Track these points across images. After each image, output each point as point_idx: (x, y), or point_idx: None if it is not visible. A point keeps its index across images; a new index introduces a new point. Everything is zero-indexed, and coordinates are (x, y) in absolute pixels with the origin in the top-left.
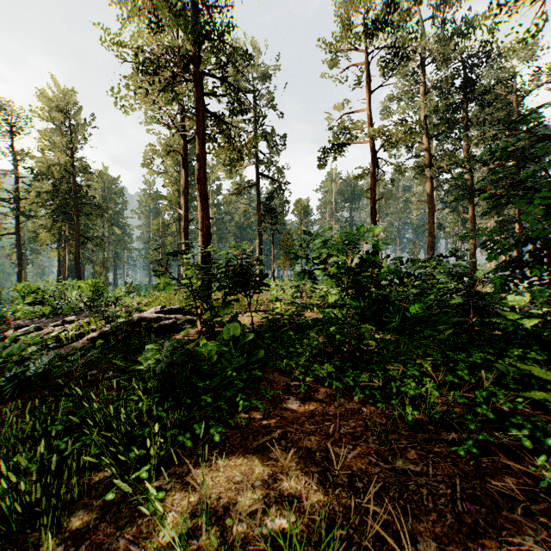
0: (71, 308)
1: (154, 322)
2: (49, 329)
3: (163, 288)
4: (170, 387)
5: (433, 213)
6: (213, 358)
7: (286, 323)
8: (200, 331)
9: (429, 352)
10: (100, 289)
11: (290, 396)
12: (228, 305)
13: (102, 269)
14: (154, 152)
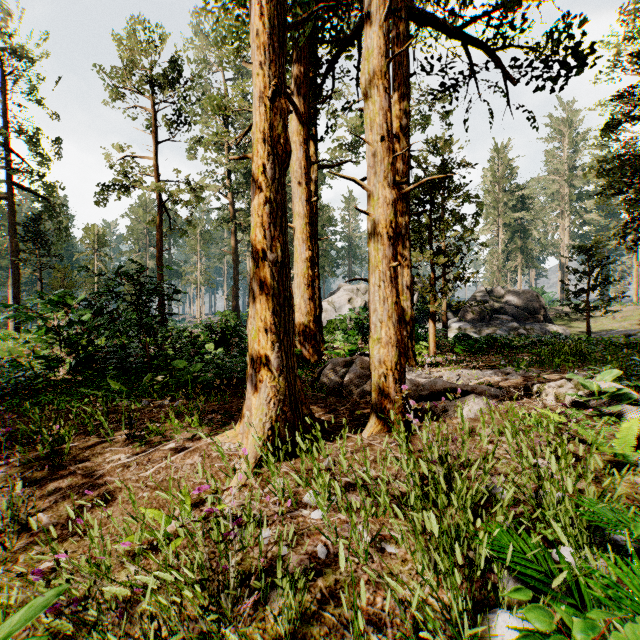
0: None
1: None
2: None
3: None
4: None
5: (237, 264)
6: None
7: None
8: None
9: (87, 382)
10: None
11: None
12: None
13: None
14: None
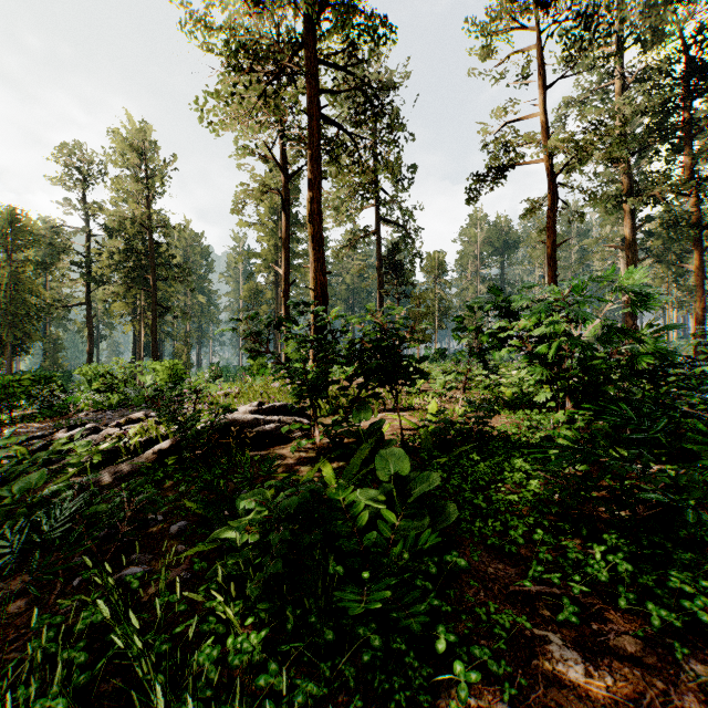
0: (144, 398)
1: (249, 427)
2: (108, 431)
3: (257, 372)
4: (285, 585)
5: (634, 263)
6: (362, 518)
7: (452, 433)
8: (319, 445)
9: None
10: (179, 373)
11: (548, 632)
12: (364, 405)
13: (183, 347)
14: (246, 194)
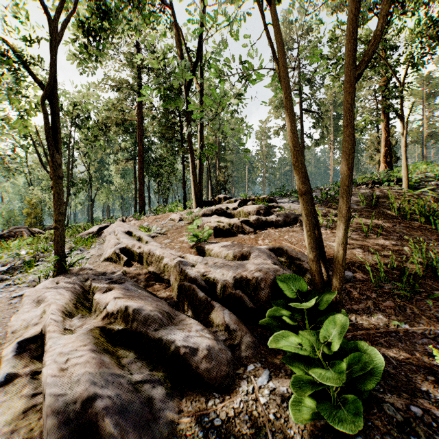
0: None
1: None
2: None
3: None
4: None
5: None
6: None
7: None
8: None
9: None
10: None
11: None
12: None
13: None
14: None
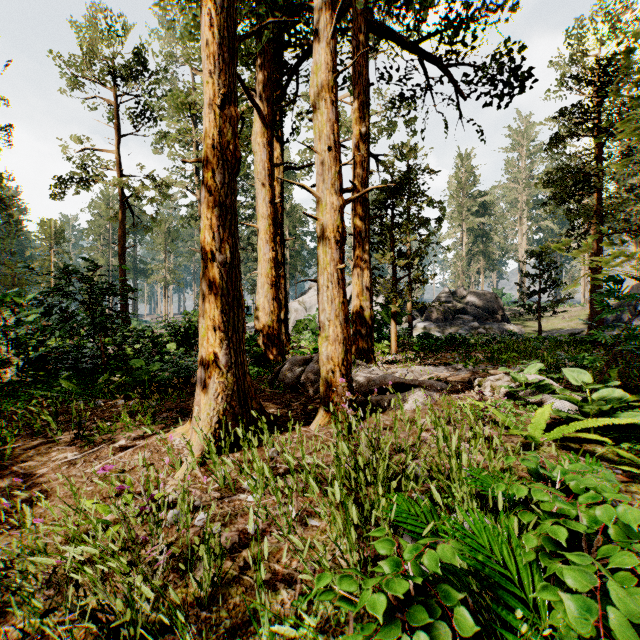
0: None
1: None
2: None
3: None
4: None
5: None
6: None
7: None
8: None
9: (37, 384)
10: None
11: None
12: None
13: None
14: None
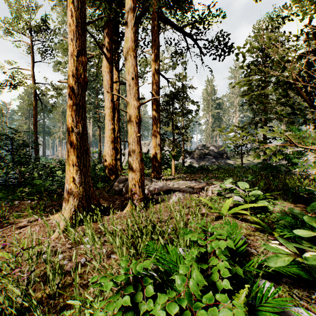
0: None
1: None
2: None
3: None
4: None
5: None
6: None
7: None
8: None
9: None
10: None
11: None
12: None
13: None
14: None
